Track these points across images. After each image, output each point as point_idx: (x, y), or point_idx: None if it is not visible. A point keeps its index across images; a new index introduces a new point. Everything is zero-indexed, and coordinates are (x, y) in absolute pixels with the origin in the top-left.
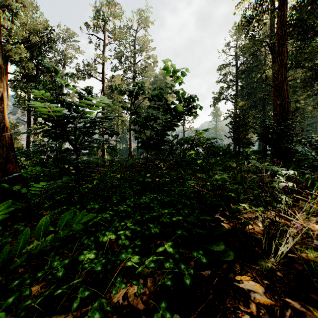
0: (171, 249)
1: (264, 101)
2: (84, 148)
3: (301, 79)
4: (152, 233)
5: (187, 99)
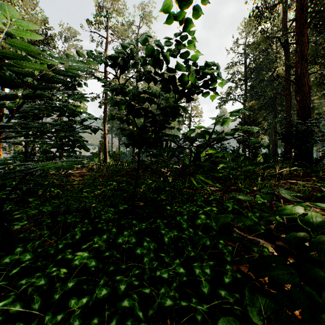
0: None
1: (275, 101)
2: (15, 143)
3: (316, 77)
4: None
5: (201, 69)
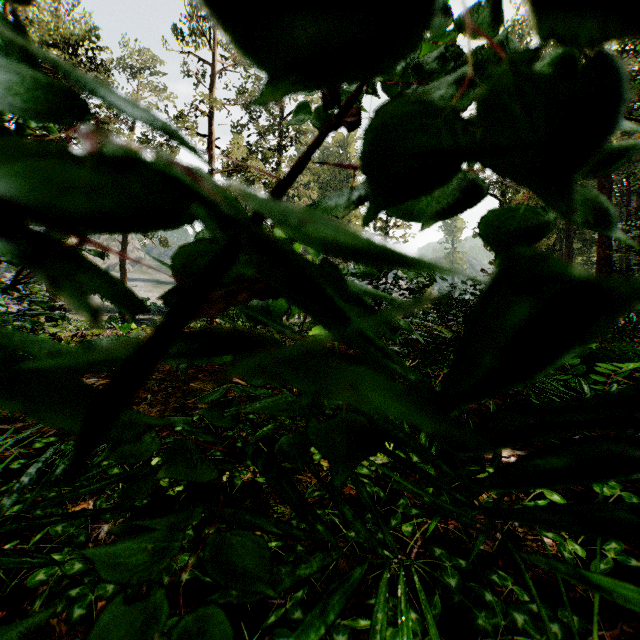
0: None
1: None
2: None
3: None
4: None
5: None
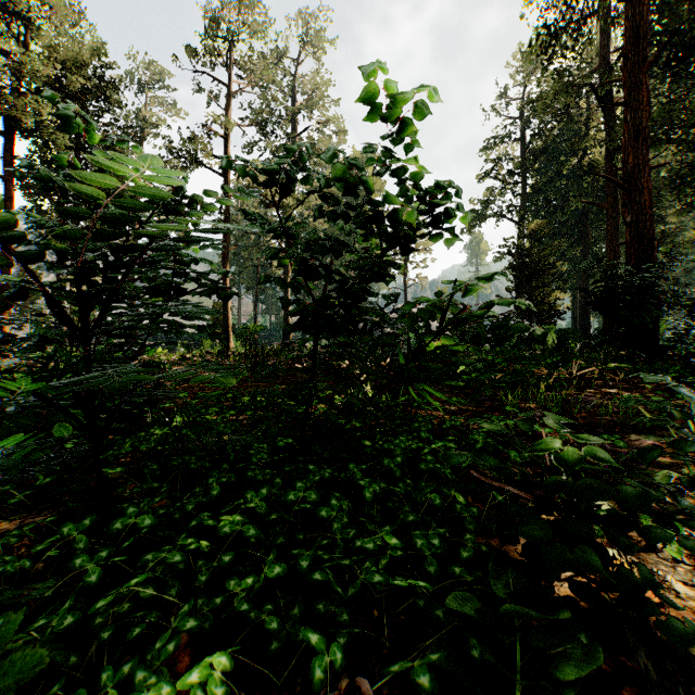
0: None
1: (585, 220)
2: (115, 334)
3: (670, 170)
4: (316, 686)
5: (427, 192)
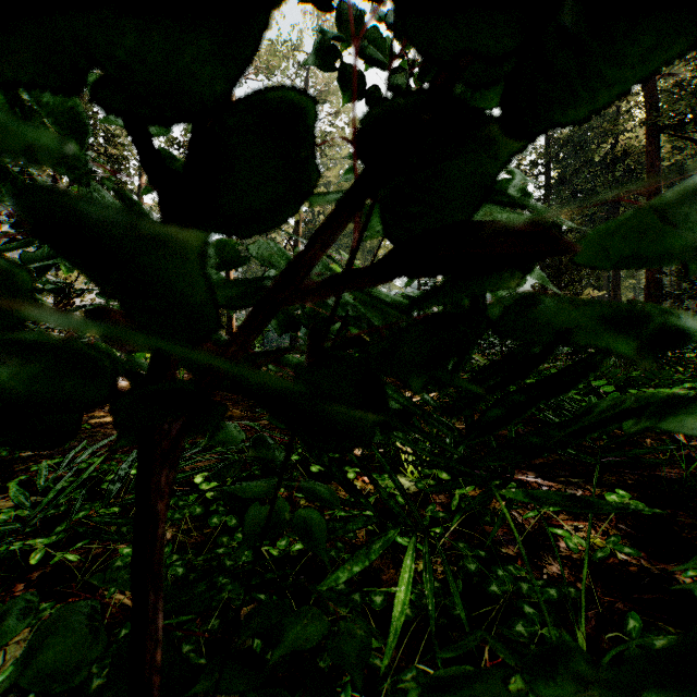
0: None
1: (616, 212)
2: None
3: None
4: None
5: None
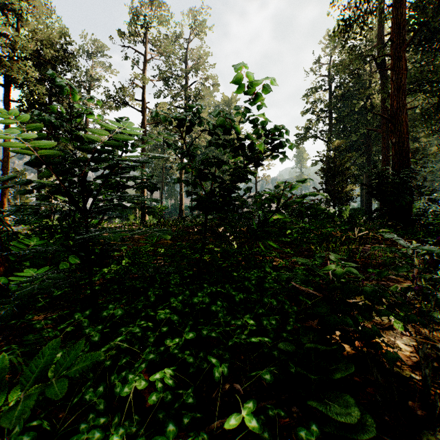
0: (254, 421)
1: (369, 139)
2: (99, 212)
3: (421, 108)
4: (216, 380)
5: (269, 131)
